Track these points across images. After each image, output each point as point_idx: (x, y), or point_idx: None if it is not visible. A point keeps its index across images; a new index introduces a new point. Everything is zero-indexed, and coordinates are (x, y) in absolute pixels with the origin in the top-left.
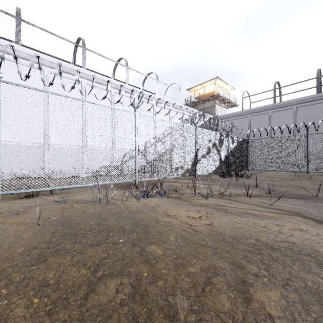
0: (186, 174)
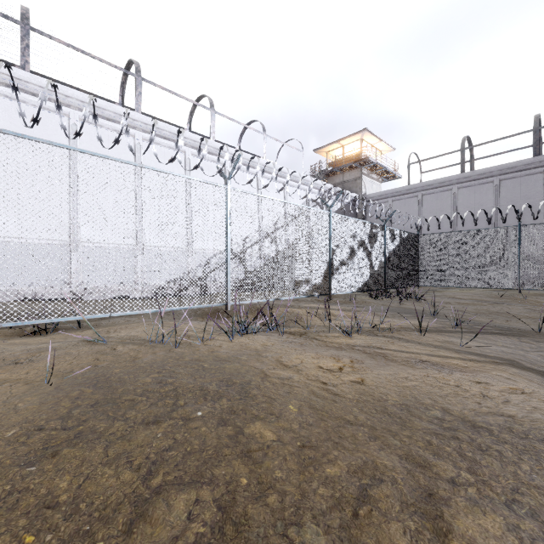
0: (314, 293)
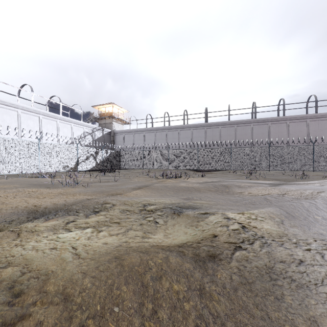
0: (71, 170)
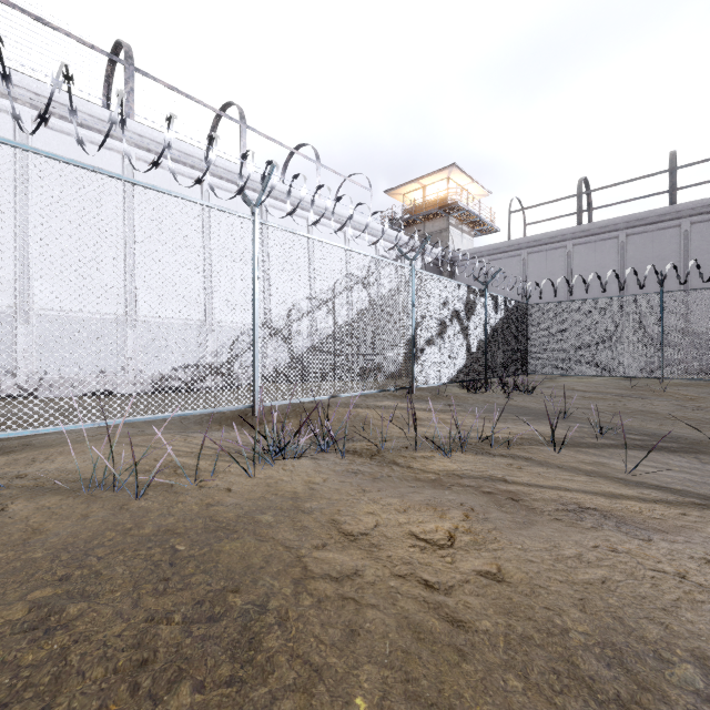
0: (389, 386)
